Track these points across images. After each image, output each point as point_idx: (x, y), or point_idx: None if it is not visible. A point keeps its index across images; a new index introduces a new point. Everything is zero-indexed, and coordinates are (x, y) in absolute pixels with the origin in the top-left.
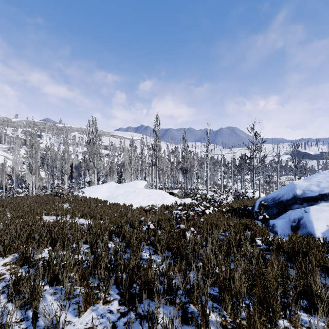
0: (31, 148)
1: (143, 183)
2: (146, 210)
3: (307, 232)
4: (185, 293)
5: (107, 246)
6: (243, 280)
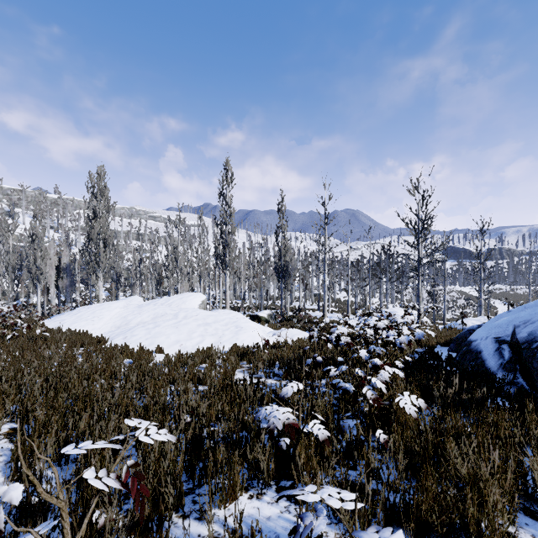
0: None
1: (197, 298)
2: None
3: None
4: None
5: None
6: None
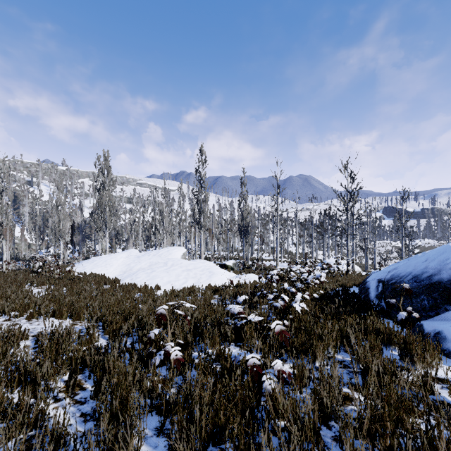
0: None
1: (180, 250)
2: (161, 315)
3: None
4: None
5: (41, 425)
6: None
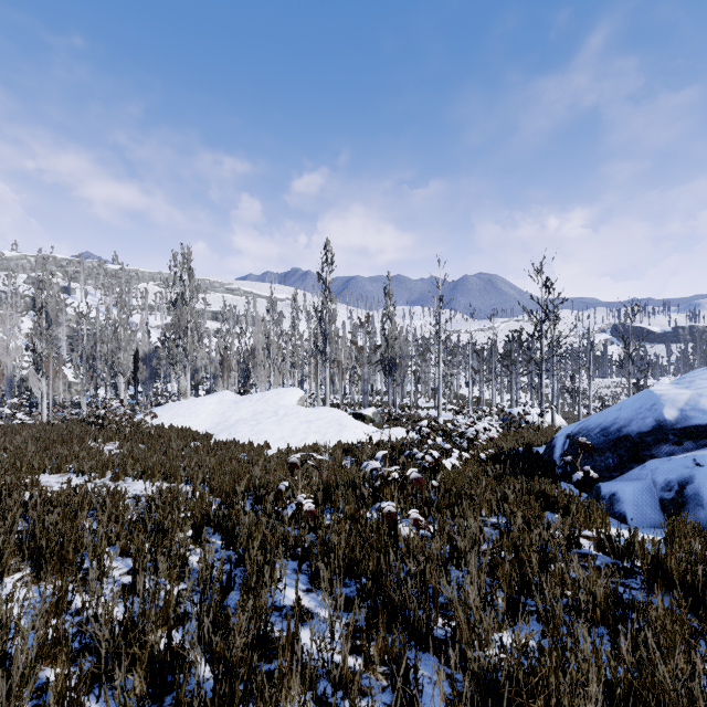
0: (38, 315)
1: (295, 393)
2: (294, 464)
3: None
4: None
5: (184, 564)
6: None
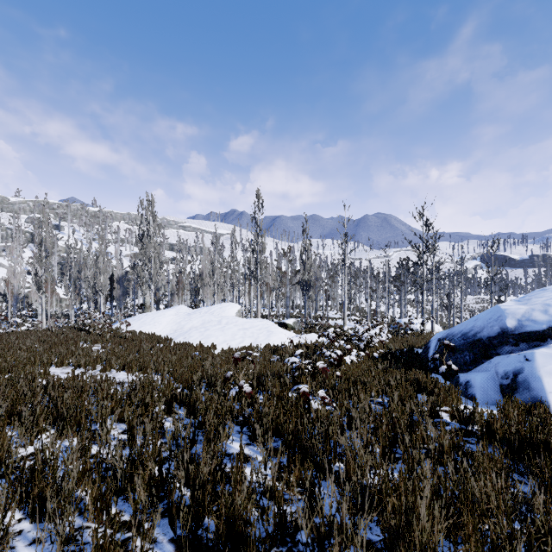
0: (39, 248)
1: (234, 307)
2: (237, 358)
3: (531, 398)
4: (313, 540)
5: (161, 427)
6: (438, 517)
